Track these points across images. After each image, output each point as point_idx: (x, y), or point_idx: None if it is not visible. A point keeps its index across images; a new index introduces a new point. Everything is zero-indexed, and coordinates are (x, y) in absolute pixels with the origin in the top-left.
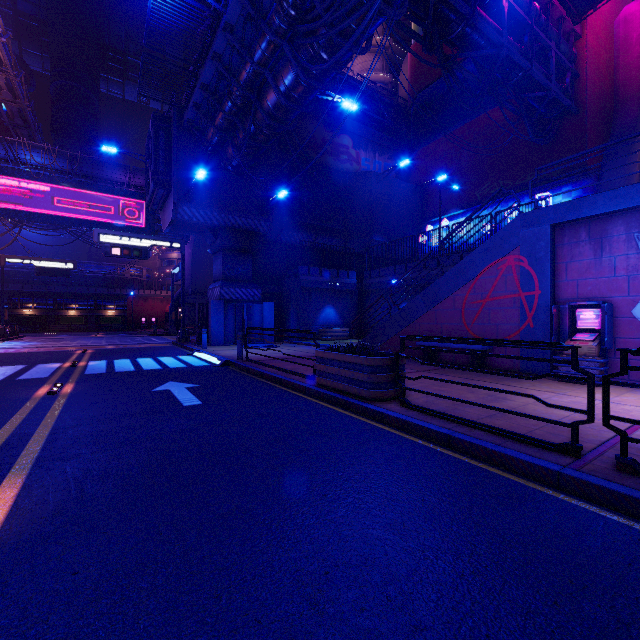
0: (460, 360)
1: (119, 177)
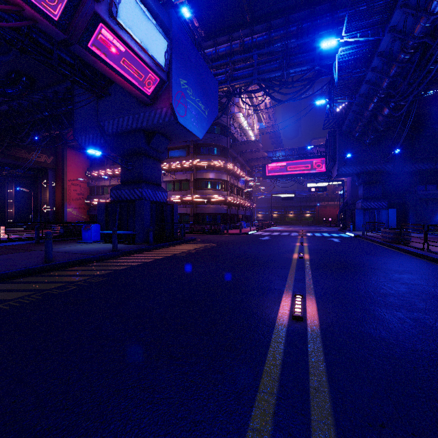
0: None
1: (313, 150)
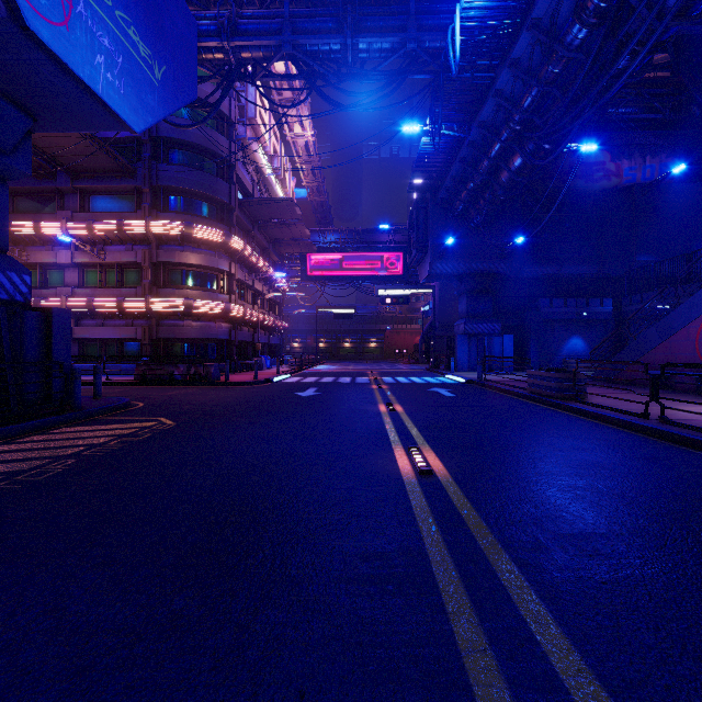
0: (694, 388)
1: (384, 238)
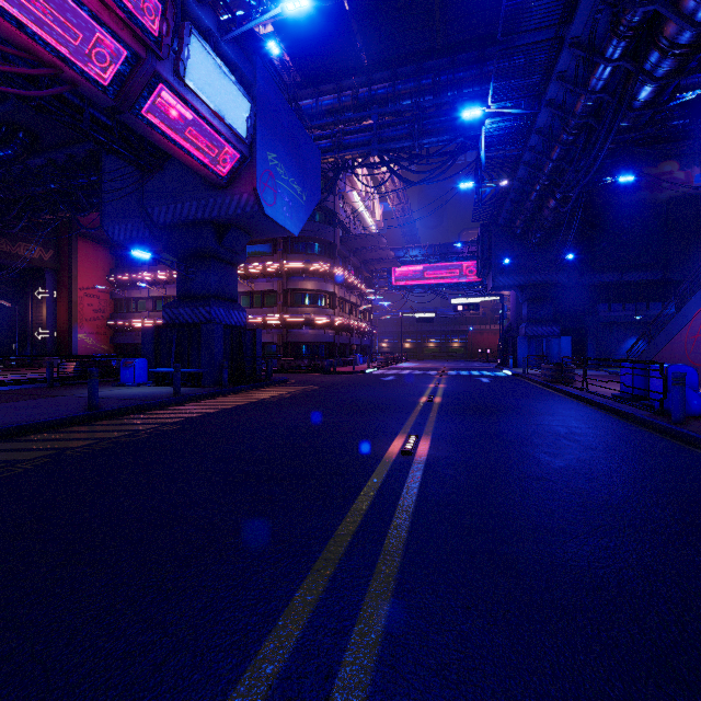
0: None
1: (462, 249)
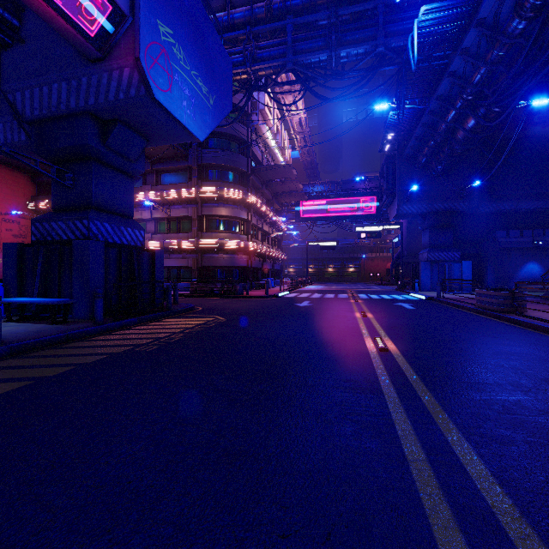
0: None
1: (360, 185)
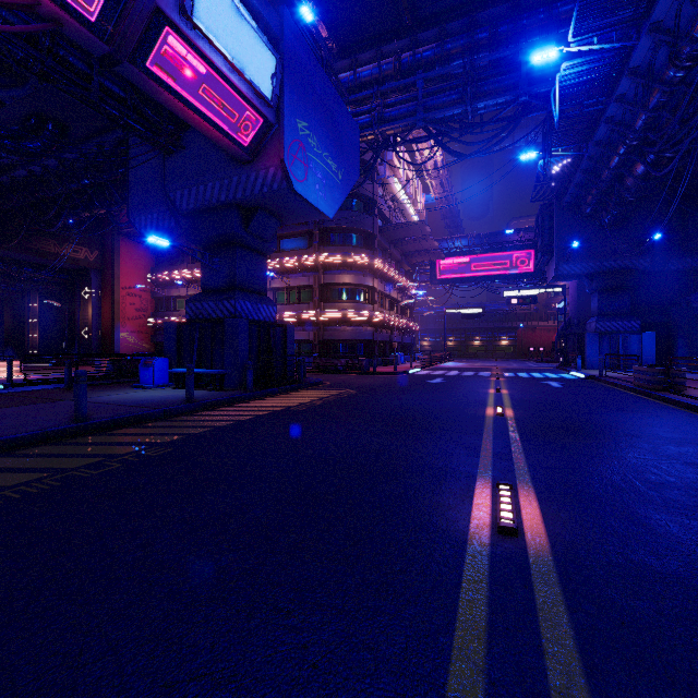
0: None
1: (513, 237)
